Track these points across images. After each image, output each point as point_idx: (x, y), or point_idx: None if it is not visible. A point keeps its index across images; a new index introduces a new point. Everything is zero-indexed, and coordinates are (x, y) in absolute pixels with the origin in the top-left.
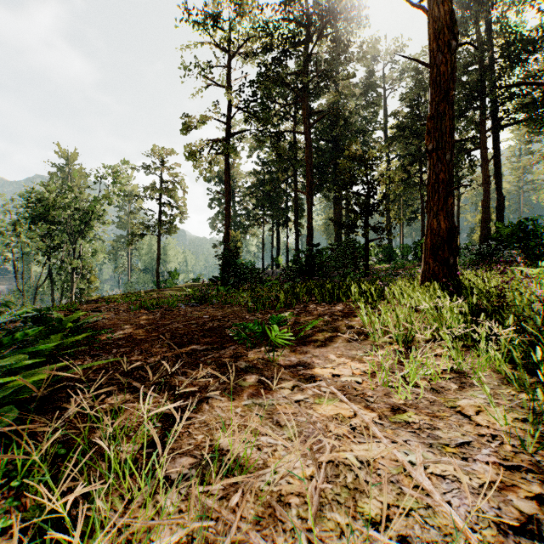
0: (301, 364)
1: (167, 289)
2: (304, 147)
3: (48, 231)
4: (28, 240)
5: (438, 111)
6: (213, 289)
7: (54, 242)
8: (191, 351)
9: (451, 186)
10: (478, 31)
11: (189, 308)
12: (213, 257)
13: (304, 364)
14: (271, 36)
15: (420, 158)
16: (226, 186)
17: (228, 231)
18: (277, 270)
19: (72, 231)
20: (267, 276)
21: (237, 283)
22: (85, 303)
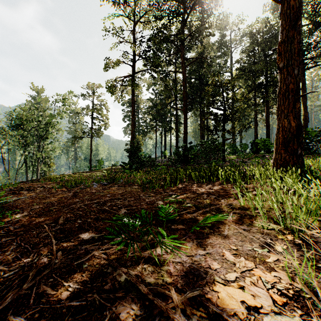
0: (195, 270)
1: (93, 171)
2: (181, 82)
3: (22, 135)
4: (11, 140)
5: (288, 37)
6: (121, 172)
7: (26, 142)
8: (70, 246)
9: (298, 94)
10: None
11: (98, 187)
12: (123, 150)
13: (199, 271)
14: (161, 11)
15: (254, 88)
16: (132, 106)
17: (133, 134)
18: (164, 159)
19: (38, 135)
20: (158, 163)
21: (138, 167)
22: (30, 181)
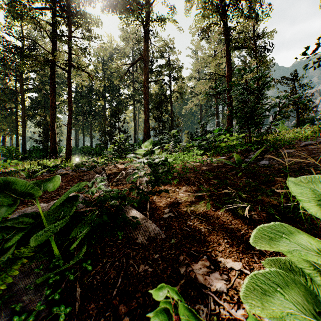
0: None
1: None
2: None
3: None
4: None
5: (52, 121)
6: None
7: None
8: None
9: (55, 138)
10: (103, 73)
11: None
12: None
13: None
14: None
15: (83, 114)
16: None
17: None
18: (3, 158)
19: None
20: None
21: None
22: None
